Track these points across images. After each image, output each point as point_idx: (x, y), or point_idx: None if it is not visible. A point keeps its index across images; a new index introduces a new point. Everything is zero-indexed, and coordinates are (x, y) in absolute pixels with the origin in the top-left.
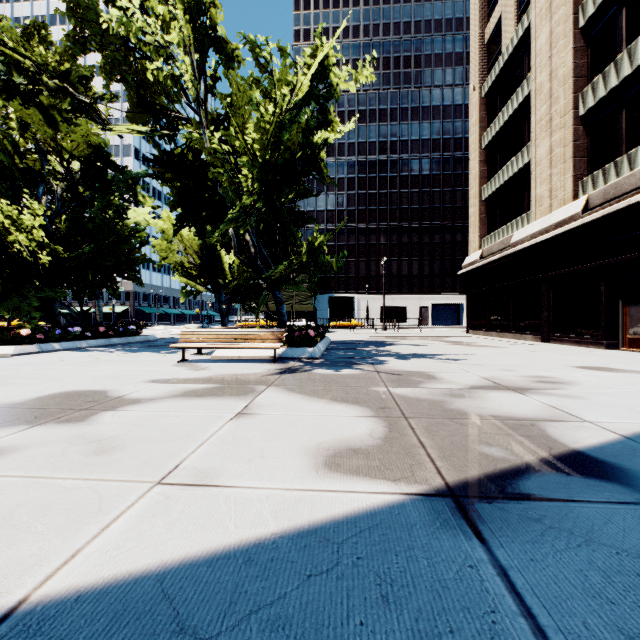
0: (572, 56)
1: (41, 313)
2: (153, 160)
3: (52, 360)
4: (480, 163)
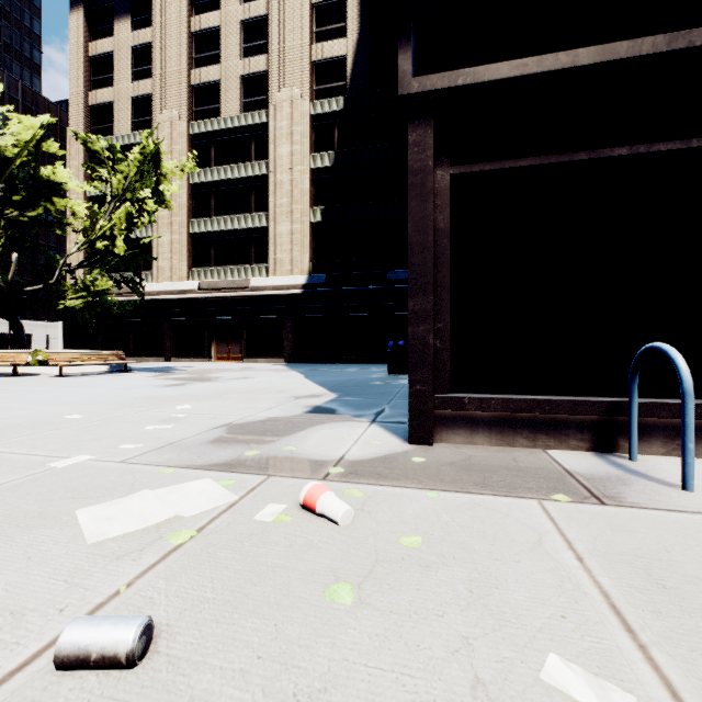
0: (187, 197)
1: None
2: None
3: None
4: (85, 208)
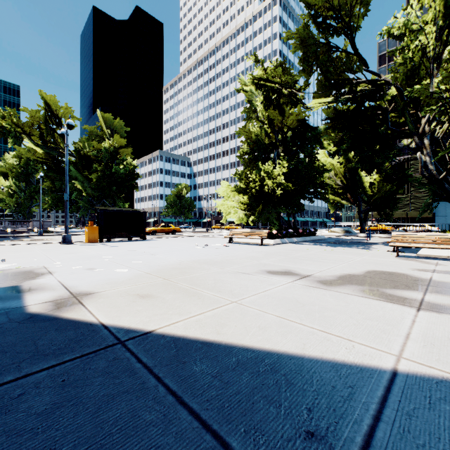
0: None
1: (277, 222)
2: (332, 118)
3: (301, 249)
4: None
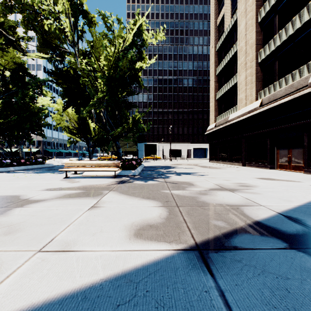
0: (255, 35)
1: None
2: (51, 72)
3: None
4: (215, 82)
